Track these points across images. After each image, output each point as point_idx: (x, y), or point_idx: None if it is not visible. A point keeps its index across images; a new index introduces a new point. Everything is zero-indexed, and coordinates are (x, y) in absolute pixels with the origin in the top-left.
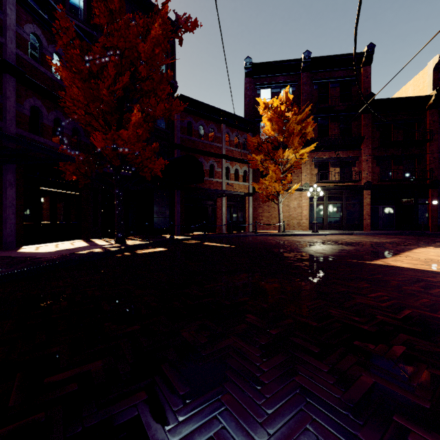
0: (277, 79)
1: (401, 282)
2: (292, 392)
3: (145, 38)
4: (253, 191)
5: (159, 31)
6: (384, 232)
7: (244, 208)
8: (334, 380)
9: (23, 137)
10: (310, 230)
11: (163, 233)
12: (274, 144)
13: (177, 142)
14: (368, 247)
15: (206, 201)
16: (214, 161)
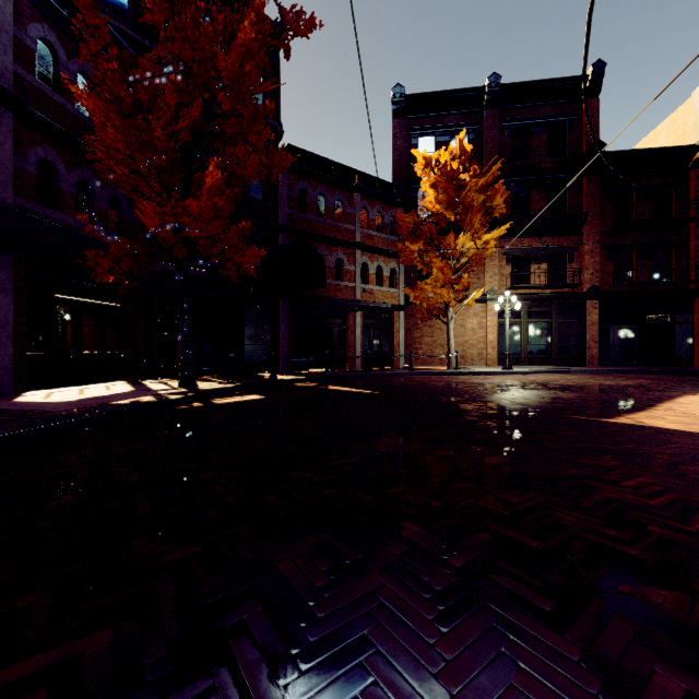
0: (445, 120)
1: (674, 457)
2: None
3: (228, 46)
4: (406, 302)
5: (252, 34)
6: (621, 369)
7: (391, 330)
8: (598, 685)
9: (24, 210)
10: (499, 366)
11: (260, 370)
12: (441, 226)
13: (282, 222)
14: (600, 393)
15: (330, 319)
16: (342, 254)
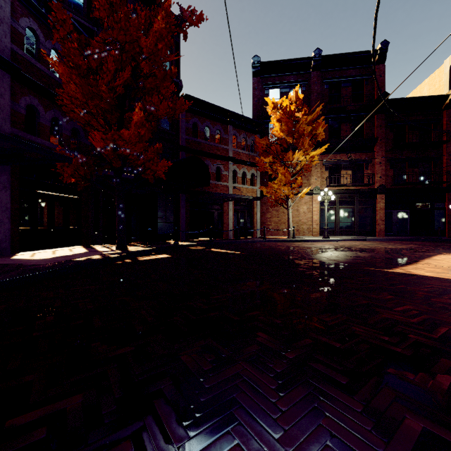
0: (286, 78)
1: (428, 293)
2: (320, 443)
3: (147, 32)
4: (261, 195)
5: (162, 24)
6: (399, 238)
7: (252, 213)
8: (371, 425)
9: (18, 137)
10: (321, 236)
11: (168, 239)
12: (283, 146)
13: (181, 144)
14: (384, 253)
15: (212, 206)
16: (220, 164)
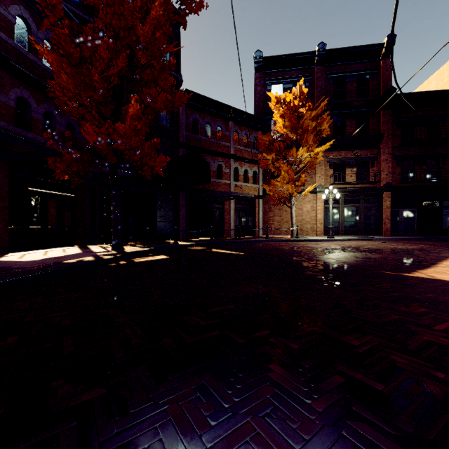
0: (289, 74)
1: None
2: None
3: (144, 19)
4: (263, 193)
5: (160, 11)
6: (406, 238)
7: (254, 212)
8: None
9: (7, 131)
10: (325, 235)
11: (167, 238)
12: (287, 143)
13: (181, 141)
14: (396, 254)
15: (213, 204)
16: (221, 161)
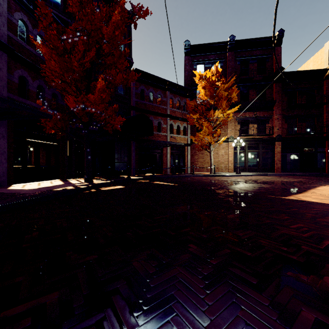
0: (209, 57)
1: (315, 214)
2: None
3: (107, 22)
4: (190, 142)
5: (118, 17)
6: (291, 174)
7: (184, 155)
8: (276, 316)
9: (12, 99)
10: (234, 172)
11: (122, 174)
12: (207, 106)
13: (132, 105)
14: (281, 185)
15: (155, 150)
16: (161, 119)
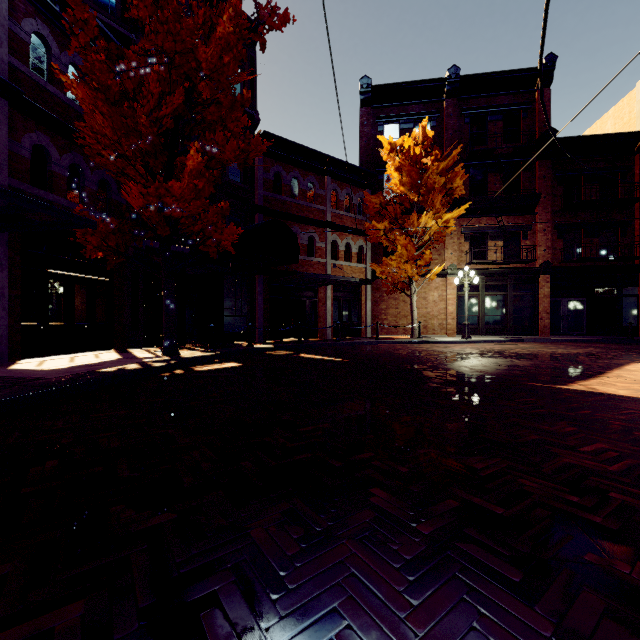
0: (408, 109)
1: (628, 423)
2: None
3: (208, 39)
4: (372, 277)
5: (230, 28)
6: (571, 338)
7: (359, 302)
8: None
9: (19, 191)
10: (458, 335)
11: (238, 339)
12: (405, 206)
13: (258, 203)
14: (553, 361)
15: (302, 292)
16: (314, 232)
